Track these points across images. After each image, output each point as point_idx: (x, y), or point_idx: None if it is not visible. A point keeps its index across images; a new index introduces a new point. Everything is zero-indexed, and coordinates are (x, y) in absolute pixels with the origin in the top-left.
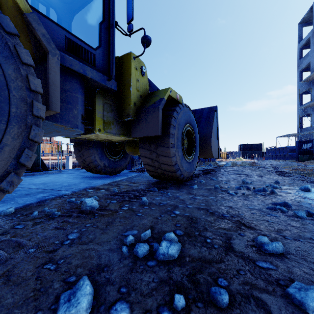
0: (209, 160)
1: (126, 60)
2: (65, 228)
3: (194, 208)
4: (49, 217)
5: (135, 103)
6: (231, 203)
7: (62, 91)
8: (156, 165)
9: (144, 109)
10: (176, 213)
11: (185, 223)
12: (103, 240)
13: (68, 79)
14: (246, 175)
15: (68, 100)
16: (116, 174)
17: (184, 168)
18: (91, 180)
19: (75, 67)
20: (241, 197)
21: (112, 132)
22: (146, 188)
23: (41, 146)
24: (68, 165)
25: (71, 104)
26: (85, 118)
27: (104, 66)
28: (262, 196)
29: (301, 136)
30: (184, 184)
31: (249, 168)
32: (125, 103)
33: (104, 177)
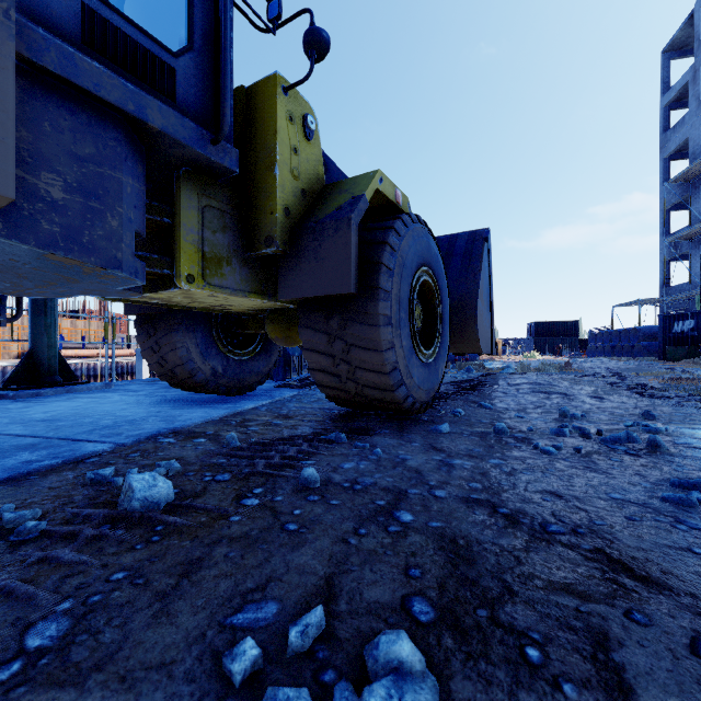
0: (465, 358)
1: (265, 94)
2: (33, 596)
3: (454, 501)
4: (6, 539)
5: (287, 210)
6: (554, 482)
7: (70, 161)
8: (342, 371)
9: (313, 225)
10: (404, 519)
11: (435, 563)
12: (149, 657)
13: (90, 126)
14: (562, 396)
15: (90, 187)
16: (244, 393)
17: (415, 380)
18: (179, 410)
19: (112, 93)
20: (576, 462)
21: (225, 284)
22: (318, 433)
23: (79, 326)
24: (142, 370)
25: (101, 200)
26: (155, 250)
27: (201, 104)
28: (630, 457)
29: (668, 303)
30: (415, 421)
31: (561, 377)
32: (261, 210)
33: (213, 401)
